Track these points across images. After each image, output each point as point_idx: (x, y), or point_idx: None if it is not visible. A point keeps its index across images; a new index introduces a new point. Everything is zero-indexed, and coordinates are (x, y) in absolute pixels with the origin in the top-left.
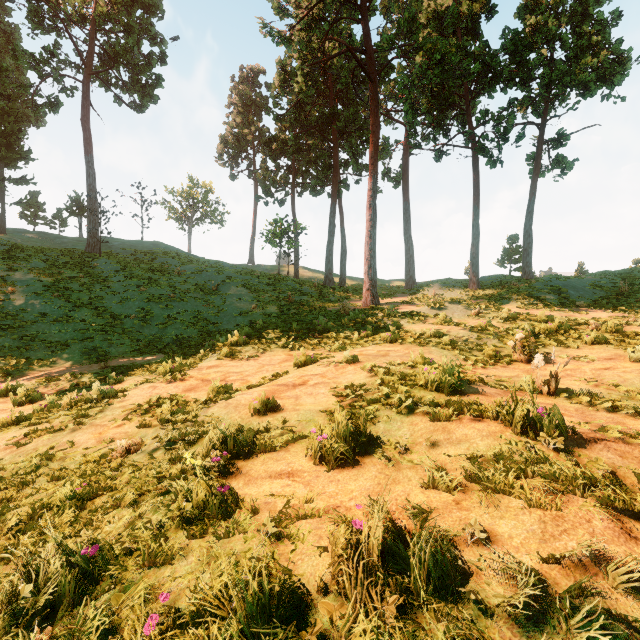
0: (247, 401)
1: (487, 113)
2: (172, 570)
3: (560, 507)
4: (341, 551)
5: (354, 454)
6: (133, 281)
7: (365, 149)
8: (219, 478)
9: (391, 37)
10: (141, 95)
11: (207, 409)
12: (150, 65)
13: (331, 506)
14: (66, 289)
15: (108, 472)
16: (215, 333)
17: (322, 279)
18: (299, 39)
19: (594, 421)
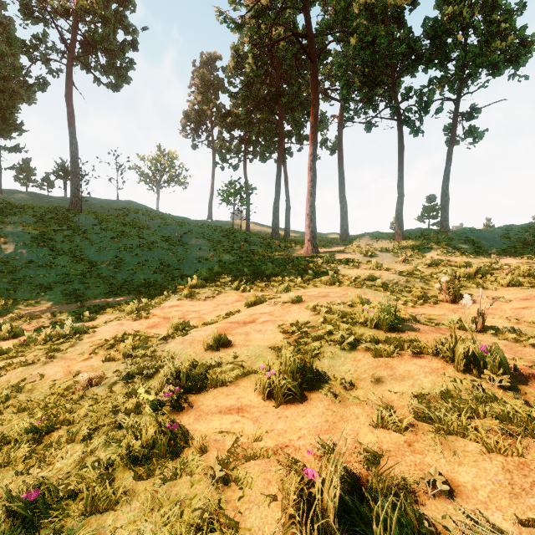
0: (202, 337)
1: (411, 90)
2: (114, 517)
3: (522, 453)
4: (293, 510)
5: (301, 389)
6: (108, 233)
7: (306, 121)
8: (171, 413)
9: (329, 23)
10: (116, 76)
11: (165, 344)
12: (124, 51)
13: (280, 445)
14: (51, 240)
15: (68, 405)
16: (178, 277)
17: (269, 232)
18: (250, 25)
19: (526, 357)
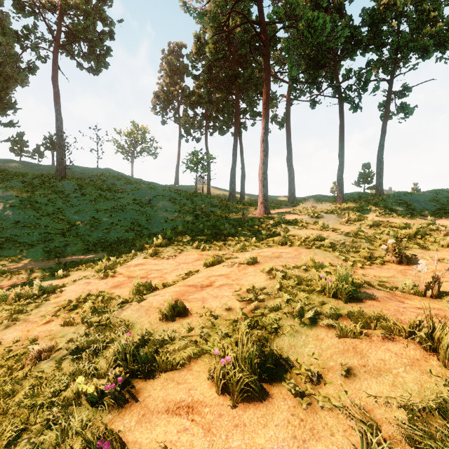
0: (158, 303)
1: (350, 71)
2: None
3: None
4: None
5: (260, 379)
6: (87, 197)
7: (259, 99)
8: (113, 407)
9: (280, 10)
10: (96, 62)
11: (121, 311)
12: (102, 40)
13: None
14: (36, 202)
15: (9, 386)
16: (146, 236)
17: (227, 195)
18: (210, 14)
19: None
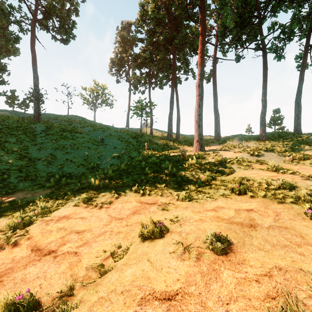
0: None
1: (276, 24)
2: None
3: None
4: None
5: None
6: (50, 136)
7: (192, 56)
8: None
9: None
10: (64, 33)
11: None
12: (69, 15)
13: None
14: (5, 142)
15: None
16: (95, 171)
17: (165, 135)
18: None
19: None
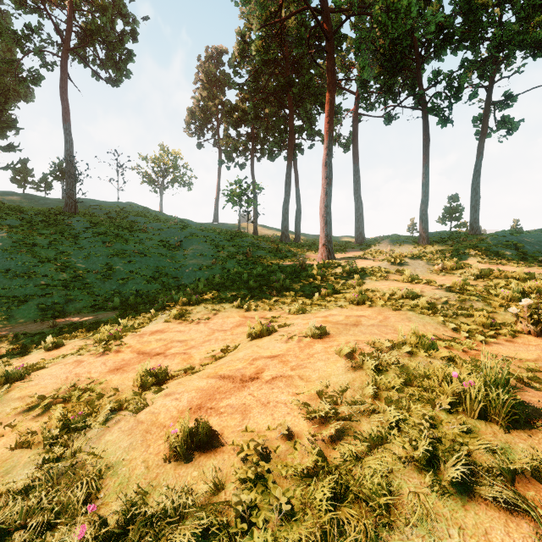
0: (168, 416)
1: (439, 73)
2: None
3: None
4: None
5: None
6: (100, 237)
7: (319, 114)
8: None
9: None
10: (115, 69)
11: (103, 432)
12: (122, 42)
13: None
14: (34, 245)
15: None
16: (174, 288)
17: (278, 236)
18: (257, 0)
19: None
